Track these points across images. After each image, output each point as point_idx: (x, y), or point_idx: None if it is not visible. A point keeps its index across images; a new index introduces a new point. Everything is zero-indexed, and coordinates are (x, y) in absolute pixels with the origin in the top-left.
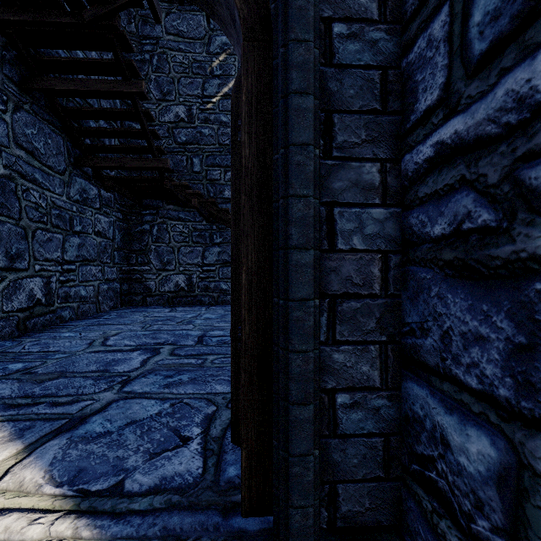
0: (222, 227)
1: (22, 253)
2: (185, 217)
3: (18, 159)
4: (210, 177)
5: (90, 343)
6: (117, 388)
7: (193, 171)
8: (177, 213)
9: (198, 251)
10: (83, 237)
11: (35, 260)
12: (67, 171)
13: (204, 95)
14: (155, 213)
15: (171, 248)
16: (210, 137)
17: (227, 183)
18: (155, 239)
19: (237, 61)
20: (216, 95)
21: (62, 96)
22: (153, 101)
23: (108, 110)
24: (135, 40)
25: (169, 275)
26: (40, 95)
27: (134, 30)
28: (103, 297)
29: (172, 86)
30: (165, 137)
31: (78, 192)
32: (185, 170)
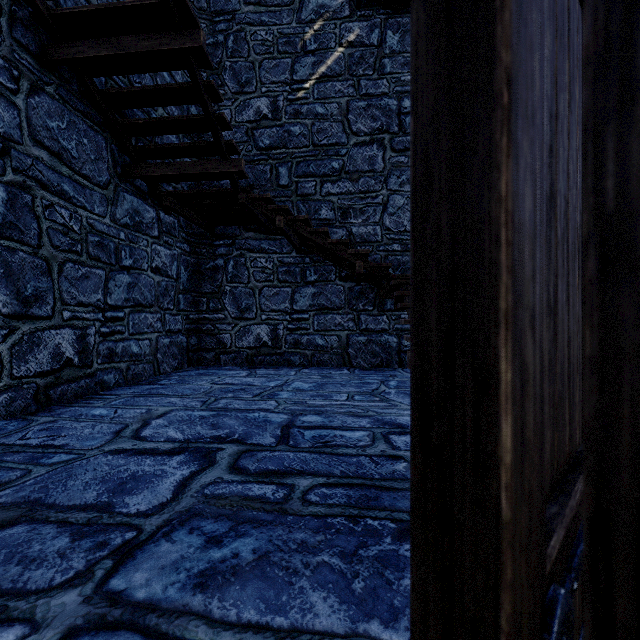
0: (318, 260)
1: (43, 294)
2: (269, 248)
3: (36, 161)
4: (301, 191)
5: (117, 431)
6: (100, 575)
7: (280, 184)
8: (259, 242)
9: (285, 293)
10: (135, 275)
11: (62, 305)
12: (111, 184)
13: (293, 81)
14: (231, 243)
15: (250, 289)
16: (302, 136)
17: (325, 199)
18: (231, 278)
19: (338, 27)
20: (310, 78)
21: (98, 75)
22: (228, 96)
23: (158, 87)
24: (206, 19)
25: (248, 326)
26: (72, 75)
27: (205, 6)
28: (163, 354)
29: (251, 73)
30: (243, 142)
31: (127, 213)
32: (269, 184)
